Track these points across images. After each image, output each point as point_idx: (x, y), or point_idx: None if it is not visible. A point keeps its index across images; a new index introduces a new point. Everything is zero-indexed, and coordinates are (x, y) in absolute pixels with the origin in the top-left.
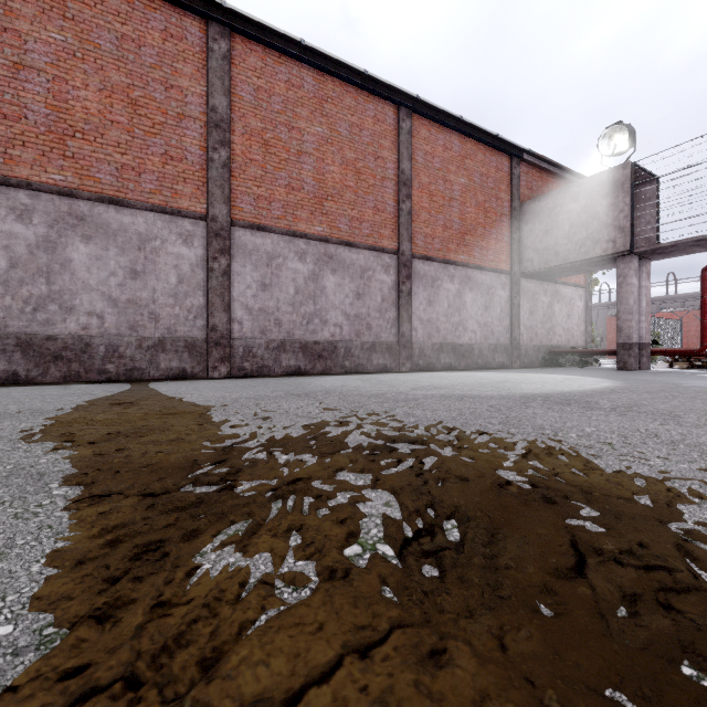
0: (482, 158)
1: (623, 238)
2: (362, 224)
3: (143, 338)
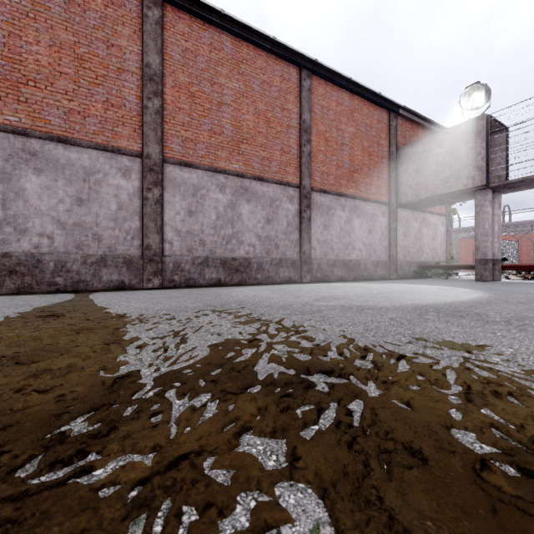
0: (366, 112)
1: (480, 175)
2: (271, 163)
3: (87, 255)
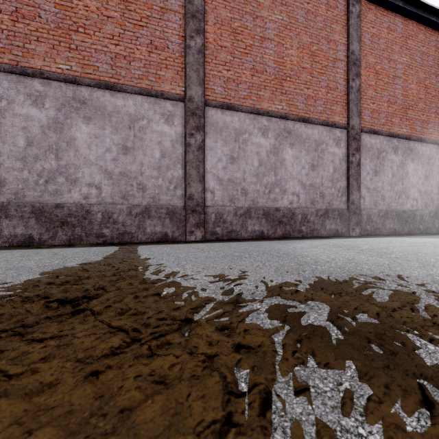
0: (422, 38)
1: None
2: (316, 102)
3: (132, 206)
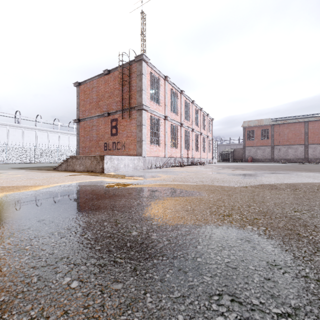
0: None
1: None
2: None
3: (296, 158)
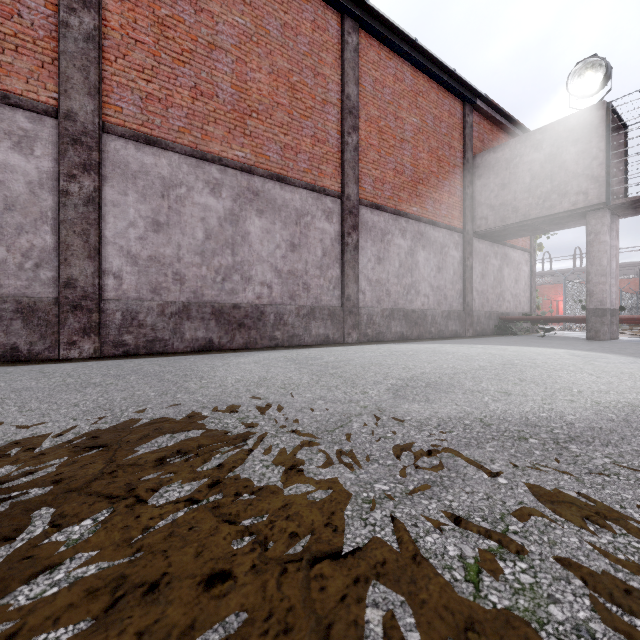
0: (435, 98)
1: (597, 188)
2: (298, 156)
3: None
